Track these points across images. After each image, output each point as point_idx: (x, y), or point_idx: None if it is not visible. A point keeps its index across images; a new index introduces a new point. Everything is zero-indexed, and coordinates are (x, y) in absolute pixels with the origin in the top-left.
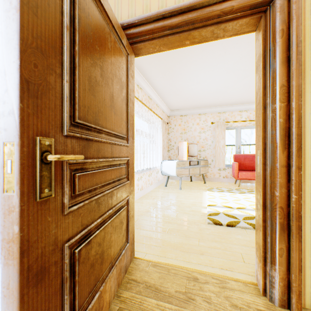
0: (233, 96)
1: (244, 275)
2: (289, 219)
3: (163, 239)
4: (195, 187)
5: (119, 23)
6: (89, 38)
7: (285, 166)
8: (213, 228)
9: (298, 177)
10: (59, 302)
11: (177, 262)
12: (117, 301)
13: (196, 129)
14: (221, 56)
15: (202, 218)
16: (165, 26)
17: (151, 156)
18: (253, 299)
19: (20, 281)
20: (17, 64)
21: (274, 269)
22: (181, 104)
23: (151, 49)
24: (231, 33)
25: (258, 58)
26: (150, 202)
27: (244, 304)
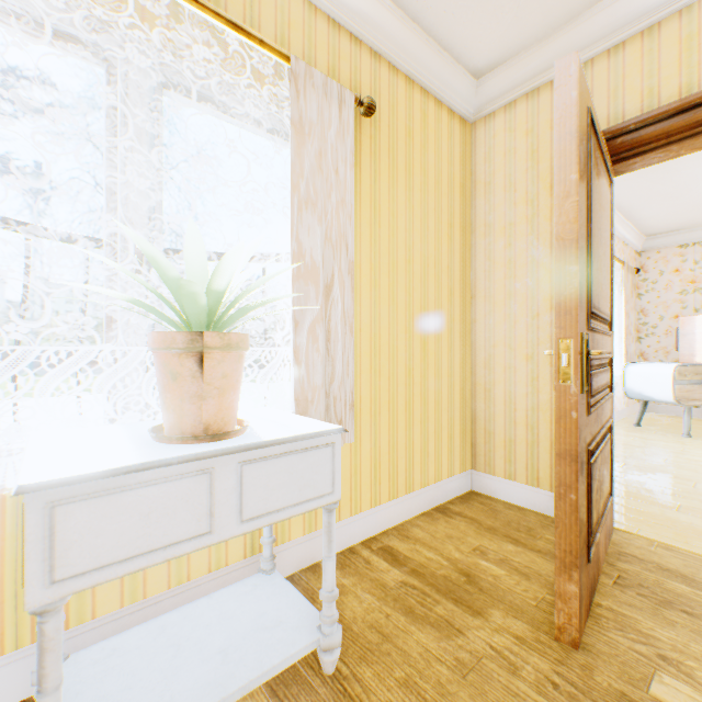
0: None
1: None
2: None
3: (669, 517)
4: None
5: None
6: (594, 203)
7: None
8: None
9: None
10: (584, 506)
11: None
12: (610, 567)
13: None
14: None
15: None
16: (698, 121)
17: None
18: None
19: (577, 462)
20: (574, 270)
21: None
22: (686, 216)
23: (656, 159)
24: None
25: None
26: None
27: None
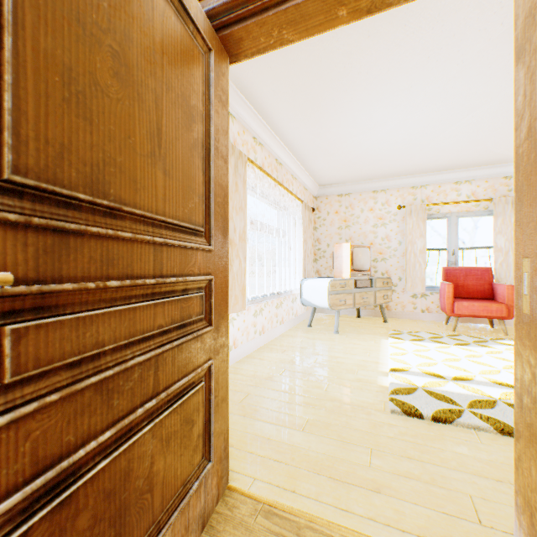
0: (441, 154)
1: None
2: None
3: (293, 444)
4: (365, 329)
5: None
6: None
7: None
8: (403, 424)
9: None
10: None
11: (319, 509)
12: None
13: (368, 220)
14: (420, 67)
15: (378, 399)
16: None
17: (283, 270)
18: None
19: None
20: None
21: None
22: (340, 173)
23: (263, 38)
24: None
25: (524, 23)
26: (277, 359)
27: None
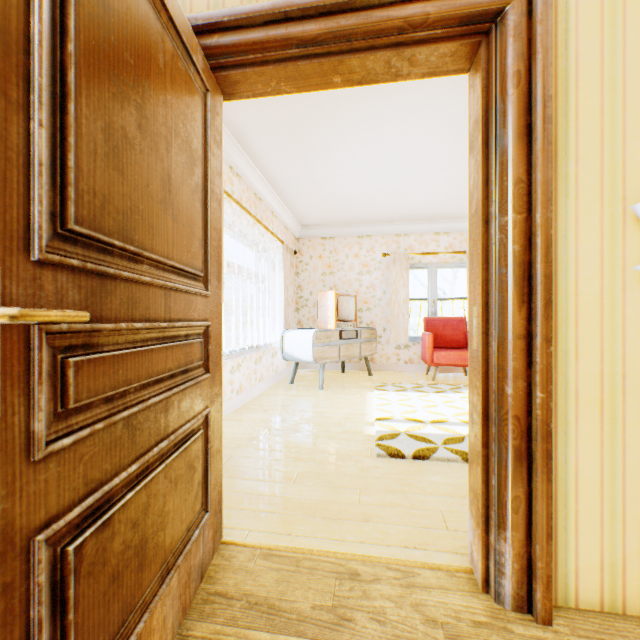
0: (423, 204)
1: (447, 555)
2: (530, 440)
3: (285, 496)
4: (351, 383)
5: (187, 18)
6: (106, 30)
7: (523, 337)
8: (388, 465)
9: (546, 357)
10: None
11: (315, 543)
12: None
13: (353, 266)
14: (403, 121)
15: (366, 447)
16: (290, 39)
17: (262, 320)
18: (467, 601)
19: None
20: None
21: (504, 538)
22: (324, 214)
23: (261, 86)
24: (424, 70)
25: (474, 125)
26: (259, 419)
27: (449, 615)
